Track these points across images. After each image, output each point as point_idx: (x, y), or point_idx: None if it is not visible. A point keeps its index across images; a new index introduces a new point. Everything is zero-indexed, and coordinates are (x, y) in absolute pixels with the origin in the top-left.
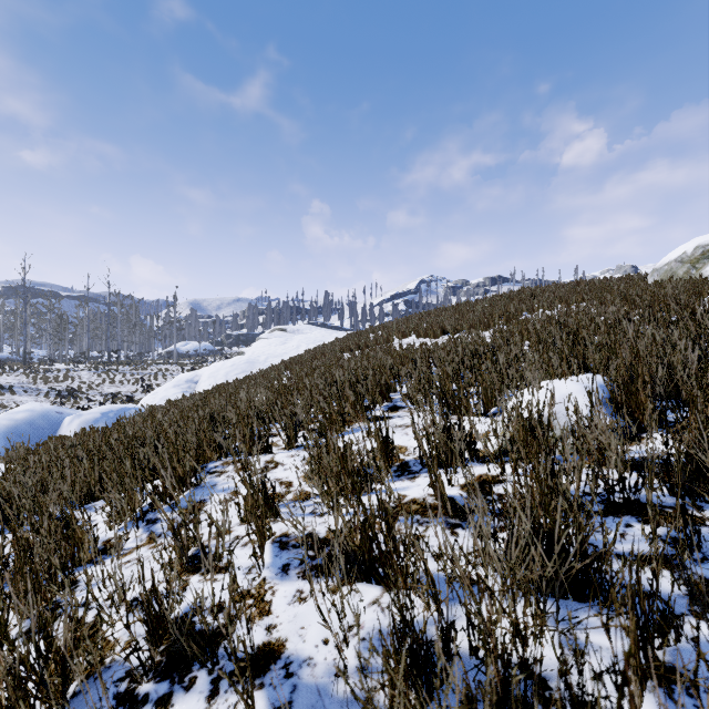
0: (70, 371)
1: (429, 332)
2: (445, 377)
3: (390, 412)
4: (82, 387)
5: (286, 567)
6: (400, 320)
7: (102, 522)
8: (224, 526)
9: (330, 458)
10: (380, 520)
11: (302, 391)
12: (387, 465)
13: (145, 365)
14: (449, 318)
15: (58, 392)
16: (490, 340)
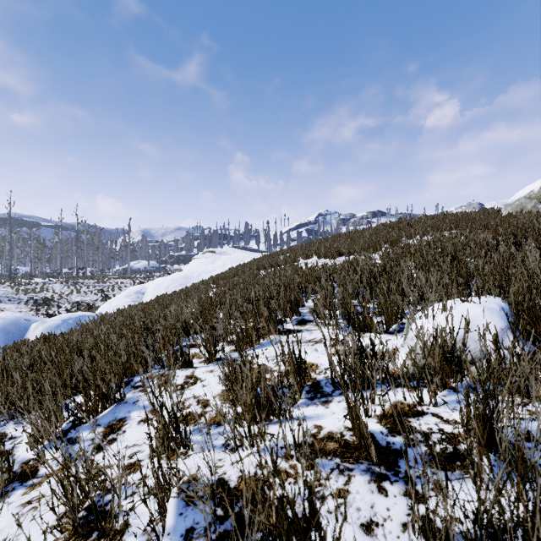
0: (46, 284)
1: (328, 254)
2: (347, 294)
3: (299, 325)
4: (54, 296)
5: (189, 534)
6: (304, 244)
7: (27, 439)
8: (120, 483)
9: (243, 391)
10: (296, 462)
11: (222, 308)
12: (300, 386)
13: (105, 279)
14: (343, 243)
15: (35, 301)
16: (378, 261)
